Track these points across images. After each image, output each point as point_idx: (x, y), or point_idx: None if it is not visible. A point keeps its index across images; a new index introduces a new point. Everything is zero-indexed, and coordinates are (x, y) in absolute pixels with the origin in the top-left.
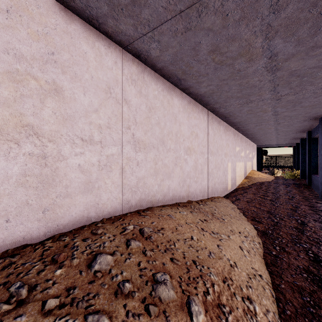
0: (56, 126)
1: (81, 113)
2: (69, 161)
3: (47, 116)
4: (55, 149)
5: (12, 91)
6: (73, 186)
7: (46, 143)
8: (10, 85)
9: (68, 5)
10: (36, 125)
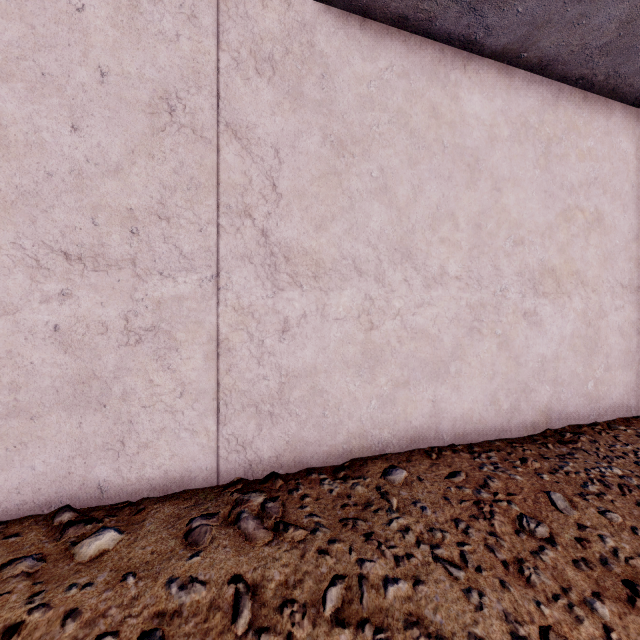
0: (597, 270)
1: (620, 246)
2: (609, 319)
3: (590, 258)
4: (596, 302)
5: (565, 233)
6: (613, 355)
7: (589, 294)
8: (564, 227)
9: (615, 93)
10: (582, 271)
